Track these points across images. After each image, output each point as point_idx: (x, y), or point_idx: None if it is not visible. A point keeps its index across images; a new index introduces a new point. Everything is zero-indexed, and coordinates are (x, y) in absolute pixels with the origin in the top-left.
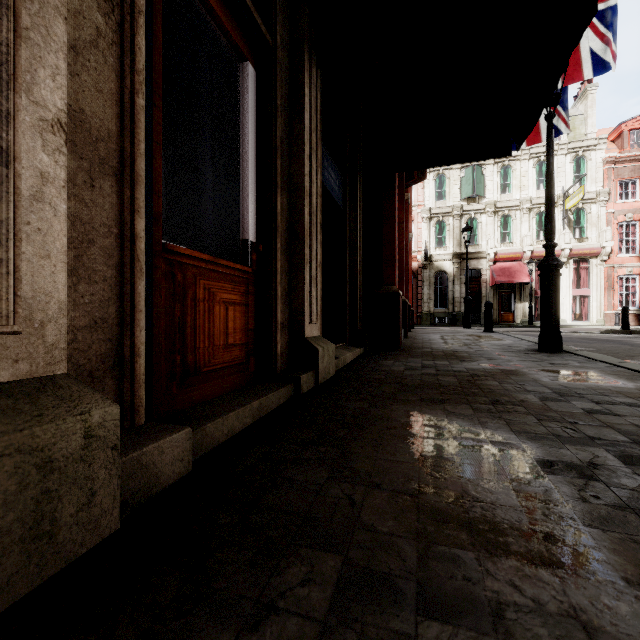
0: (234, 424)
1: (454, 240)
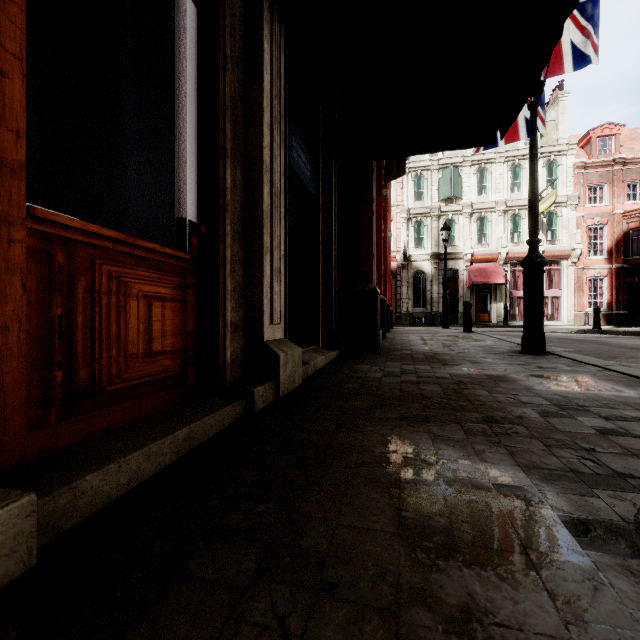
0: (141, 467)
1: (432, 240)
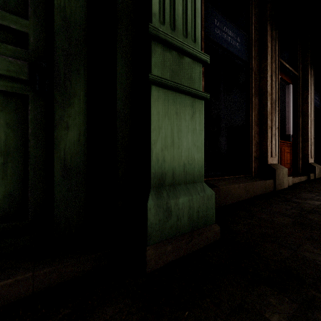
0: (295, 180)
1: None
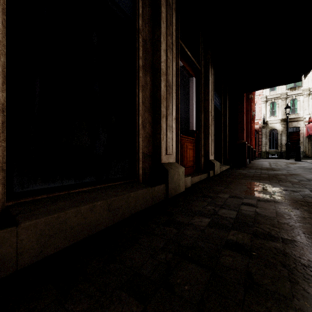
0: (196, 180)
1: (281, 112)
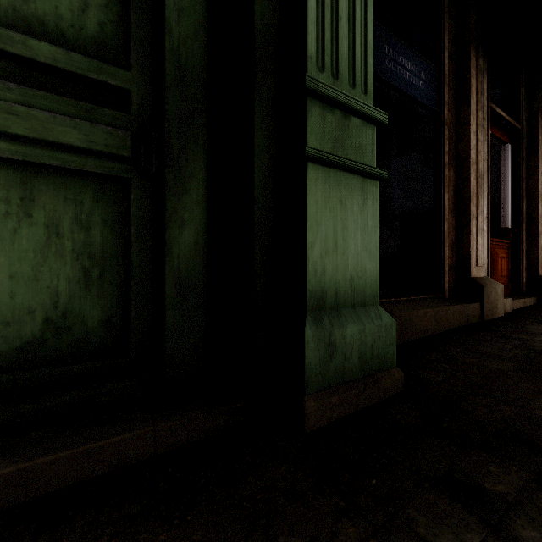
0: (517, 304)
1: None
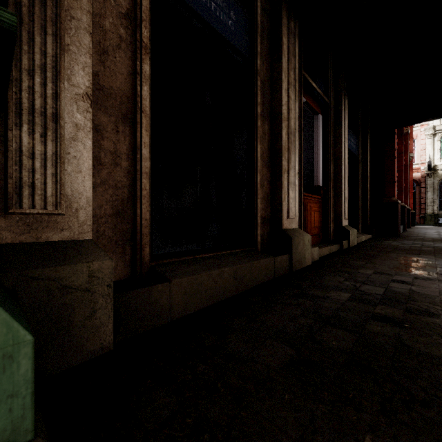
0: (324, 252)
1: None
